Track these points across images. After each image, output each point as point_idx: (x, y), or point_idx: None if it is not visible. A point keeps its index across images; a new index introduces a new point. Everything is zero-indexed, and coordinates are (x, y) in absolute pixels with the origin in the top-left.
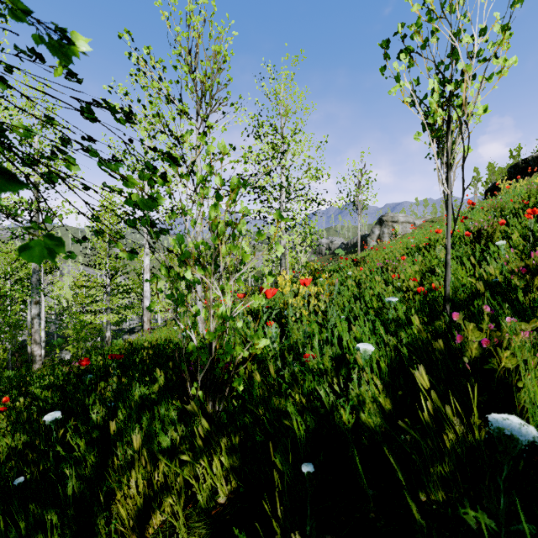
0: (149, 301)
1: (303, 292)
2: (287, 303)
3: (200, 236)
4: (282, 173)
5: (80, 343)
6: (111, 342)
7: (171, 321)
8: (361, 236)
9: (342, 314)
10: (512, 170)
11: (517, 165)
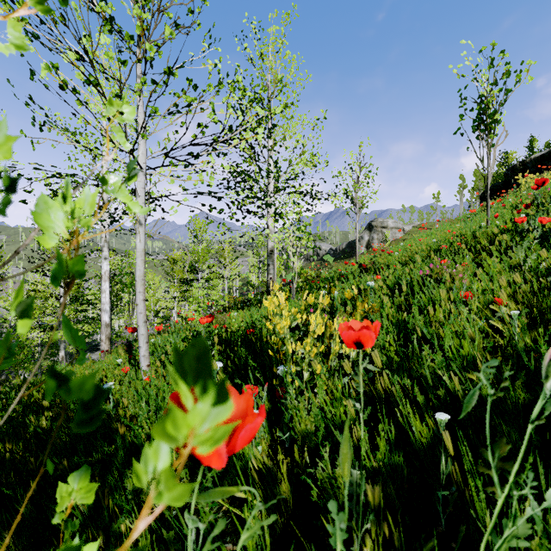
0: (108, 315)
1: (318, 329)
2: (280, 341)
3: (143, 227)
4: (270, 157)
5: (17, 369)
6: (19, 385)
7: (123, 346)
8: (350, 242)
9: (423, 396)
10: (509, 172)
11: (514, 167)
